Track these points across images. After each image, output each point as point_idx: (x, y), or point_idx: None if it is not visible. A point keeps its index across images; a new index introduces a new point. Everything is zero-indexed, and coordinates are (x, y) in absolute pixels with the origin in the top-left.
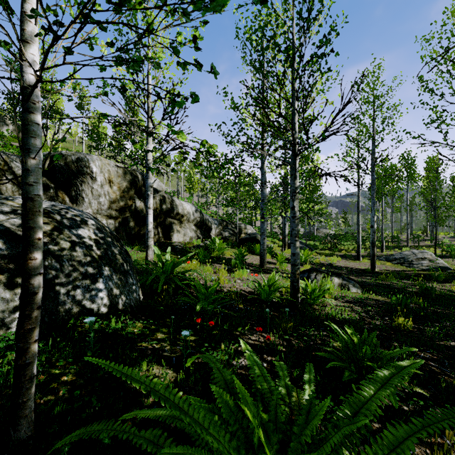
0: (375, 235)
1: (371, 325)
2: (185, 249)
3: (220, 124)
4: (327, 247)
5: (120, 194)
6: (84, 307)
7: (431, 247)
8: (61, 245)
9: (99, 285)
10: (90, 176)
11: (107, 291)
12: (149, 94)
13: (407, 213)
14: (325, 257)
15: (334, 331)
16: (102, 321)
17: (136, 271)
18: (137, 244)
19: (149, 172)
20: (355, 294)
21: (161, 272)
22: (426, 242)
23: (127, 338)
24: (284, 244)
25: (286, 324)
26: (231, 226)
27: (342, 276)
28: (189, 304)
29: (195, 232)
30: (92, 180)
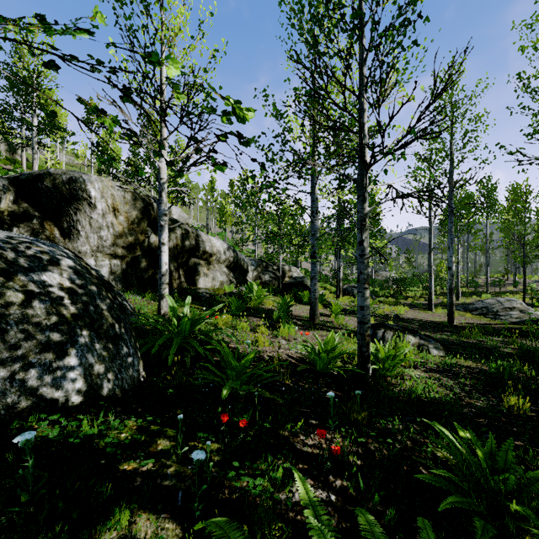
0: (453, 279)
1: (472, 408)
2: (213, 297)
3: (259, 135)
4: (389, 293)
5: (128, 226)
6: (41, 398)
7: (517, 293)
8: (7, 298)
9: (70, 360)
10: (87, 202)
11: (83, 368)
12: (163, 90)
13: (487, 252)
14: (388, 306)
15: (431, 427)
16: (70, 420)
17: (141, 331)
18: (150, 291)
19: (163, 195)
20: (439, 359)
21: (175, 333)
22: (509, 287)
23: (106, 451)
24: (338, 291)
25: (357, 415)
26: (272, 268)
27: (418, 333)
28: (213, 382)
29: (227, 275)
30: (90, 208)
